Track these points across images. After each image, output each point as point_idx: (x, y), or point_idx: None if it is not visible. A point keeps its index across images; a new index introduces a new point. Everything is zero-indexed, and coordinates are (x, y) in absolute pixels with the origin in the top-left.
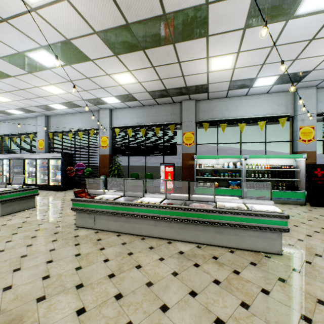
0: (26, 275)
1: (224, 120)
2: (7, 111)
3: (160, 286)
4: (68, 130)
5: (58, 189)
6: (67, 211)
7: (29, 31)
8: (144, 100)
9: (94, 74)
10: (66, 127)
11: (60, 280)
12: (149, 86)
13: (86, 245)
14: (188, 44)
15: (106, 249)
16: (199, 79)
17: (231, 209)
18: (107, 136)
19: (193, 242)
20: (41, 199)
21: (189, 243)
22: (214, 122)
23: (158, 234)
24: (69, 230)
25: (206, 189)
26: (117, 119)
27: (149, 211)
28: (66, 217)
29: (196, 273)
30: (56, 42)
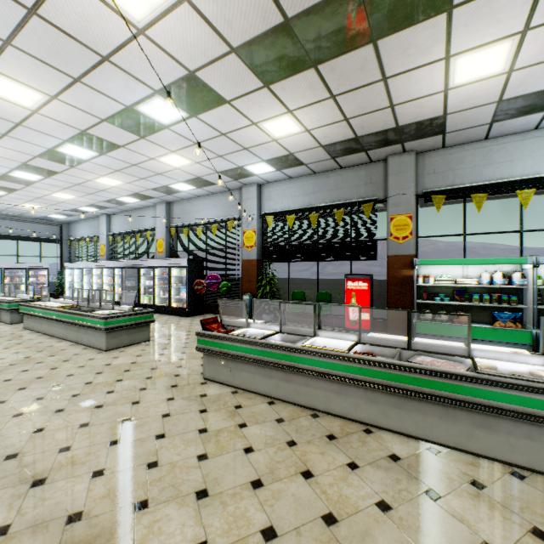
0: (125, 454)
1: (479, 187)
2: (119, 199)
3: (353, 529)
4: (197, 222)
5: (183, 313)
6: (192, 350)
7: (137, 69)
8: (315, 164)
9: (232, 126)
10: (193, 218)
11: (172, 474)
12: (324, 136)
13: (217, 415)
14: (405, 37)
15: (249, 428)
16: (425, 107)
17: (517, 379)
18: (253, 230)
19: (420, 438)
20: (159, 328)
21: (409, 438)
22: (457, 192)
23: (343, 411)
24: (192, 383)
25: (440, 326)
26: (269, 200)
27: (326, 365)
28: (190, 360)
29: (432, 515)
30: (175, 80)
